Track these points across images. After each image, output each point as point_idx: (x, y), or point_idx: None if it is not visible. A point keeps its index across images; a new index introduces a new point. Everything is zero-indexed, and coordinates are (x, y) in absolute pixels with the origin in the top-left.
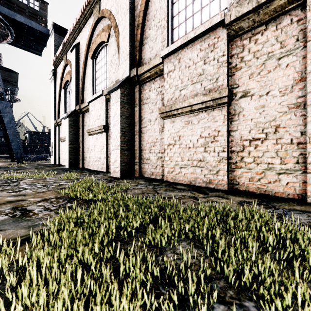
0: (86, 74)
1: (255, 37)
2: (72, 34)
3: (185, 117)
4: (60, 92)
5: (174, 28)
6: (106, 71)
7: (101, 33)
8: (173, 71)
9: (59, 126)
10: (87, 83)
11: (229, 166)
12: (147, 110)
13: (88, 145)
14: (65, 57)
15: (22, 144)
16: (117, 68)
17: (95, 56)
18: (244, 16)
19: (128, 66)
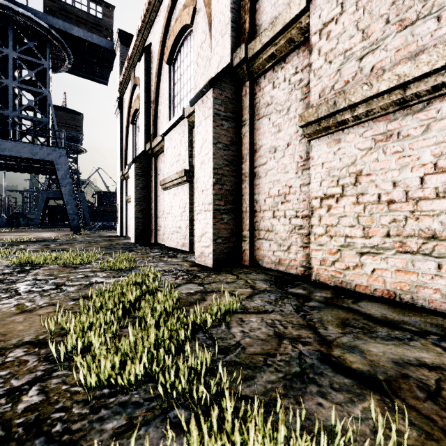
0: (160, 91)
1: None
2: (141, 34)
3: (378, 124)
4: (127, 130)
5: None
6: (190, 77)
7: (182, 13)
8: (338, 17)
9: (126, 179)
10: (162, 105)
11: None
12: (268, 129)
13: (163, 205)
14: (133, 74)
15: (90, 208)
16: (208, 64)
17: (173, 57)
18: None
19: (227, 46)
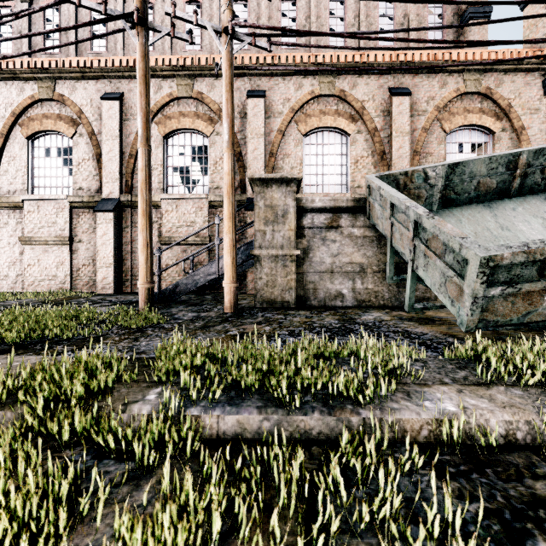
0: None
1: (85, 213)
2: None
3: (43, 247)
4: None
5: (35, 177)
6: None
7: None
8: (33, 212)
9: None
10: None
11: (72, 279)
12: (6, 234)
13: None
14: None
15: None
16: None
17: None
18: (78, 202)
19: None
